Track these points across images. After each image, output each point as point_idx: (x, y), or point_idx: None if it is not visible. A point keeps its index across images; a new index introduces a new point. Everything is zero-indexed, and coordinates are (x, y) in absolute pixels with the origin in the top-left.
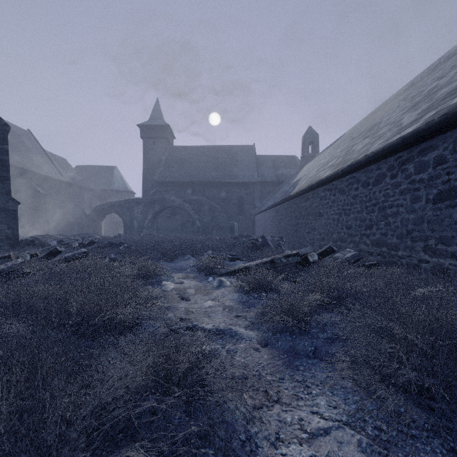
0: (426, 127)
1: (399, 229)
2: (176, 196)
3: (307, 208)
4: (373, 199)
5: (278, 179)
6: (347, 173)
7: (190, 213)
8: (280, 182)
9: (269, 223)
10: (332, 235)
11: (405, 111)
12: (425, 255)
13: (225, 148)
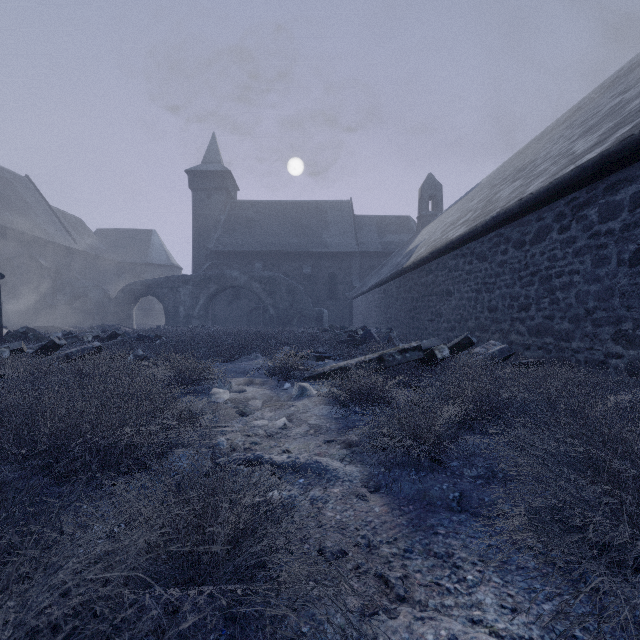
0: (620, 147)
1: (573, 308)
2: (240, 272)
3: (429, 284)
4: (530, 266)
5: (386, 248)
6: (490, 230)
7: (260, 295)
8: (388, 253)
9: (373, 309)
10: (467, 323)
11: (574, 138)
12: (616, 347)
13: (310, 204)
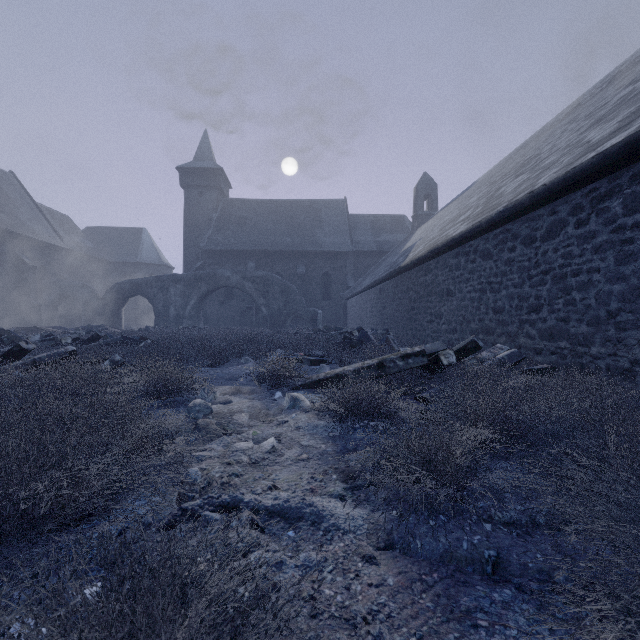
0: None
1: (592, 310)
2: (233, 271)
3: (428, 284)
4: (542, 263)
5: (380, 248)
6: (496, 226)
7: (253, 295)
8: (382, 252)
9: (368, 309)
10: (469, 325)
11: (583, 129)
12: None
13: (304, 203)
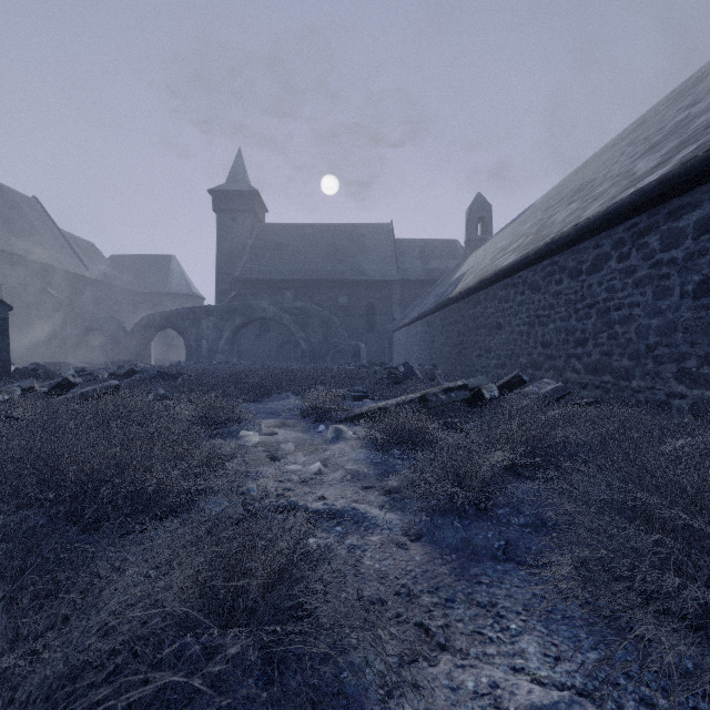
0: (683, 170)
1: (633, 344)
2: (269, 302)
3: (477, 316)
4: (587, 297)
5: (430, 276)
6: (544, 257)
7: (291, 328)
8: (432, 281)
9: (415, 343)
10: (518, 359)
11: (636, 157)
12: (679, 386)
13: (346, 227)
